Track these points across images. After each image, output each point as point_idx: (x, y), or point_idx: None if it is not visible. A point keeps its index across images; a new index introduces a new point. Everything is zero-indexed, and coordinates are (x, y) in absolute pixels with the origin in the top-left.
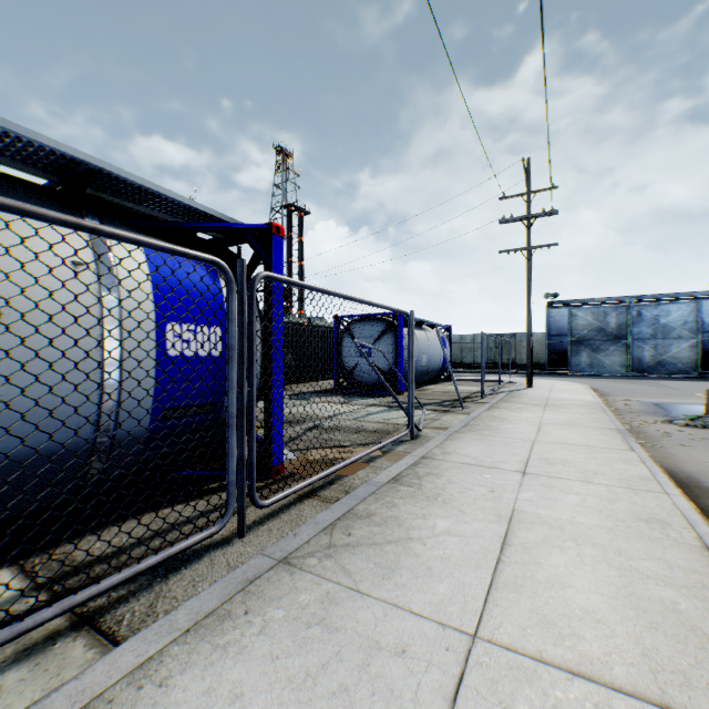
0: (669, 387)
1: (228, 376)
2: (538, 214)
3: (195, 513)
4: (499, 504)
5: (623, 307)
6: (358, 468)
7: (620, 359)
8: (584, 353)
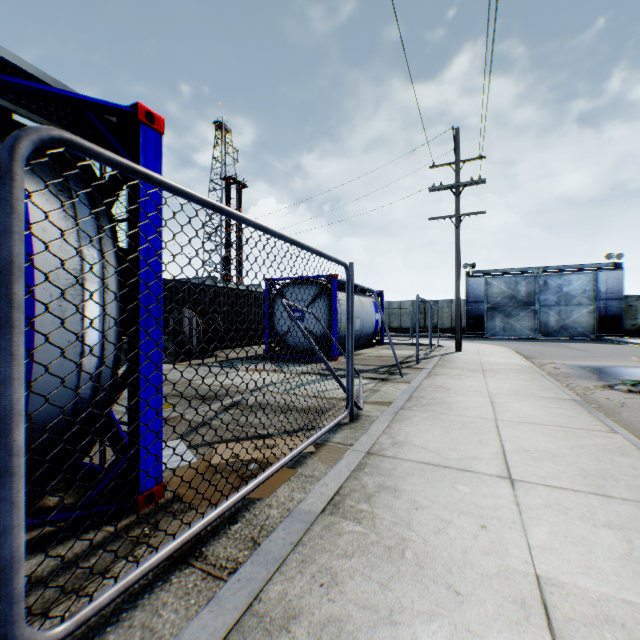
0: (579, 349)
1: None
2: (467, 182)
3: None
4: (507, 563)
5: (531, 277)
6: (279, 478)
7: (530, 323)
8: (498, 319)
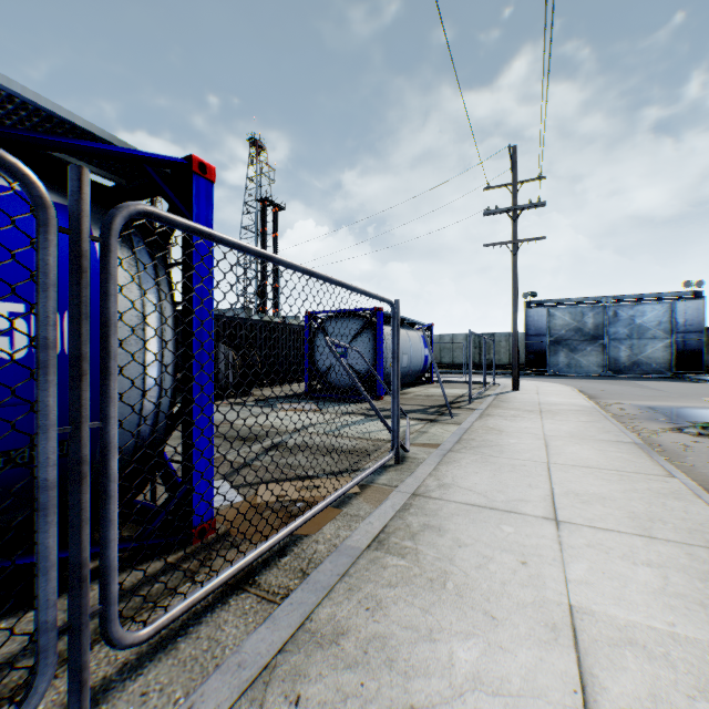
0: (652, 388)
1: (38, 402)
2: (525, 205)
3: (22, 644)
4: (543, 594)
5: (600, 307)
6: (325, 517)
7: (598, 359)
8: (562, 354)
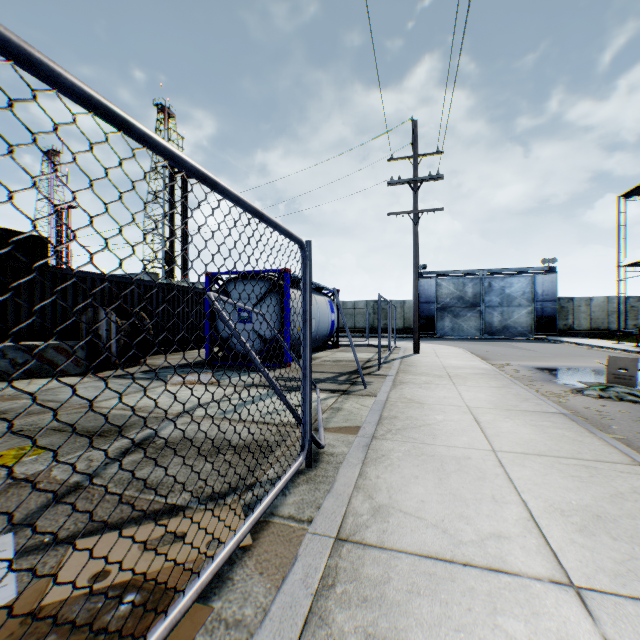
0: (525, 348)
1: None
2: (425, 177)
3: None
4: None
5: (478, 279)
6: None
7: (476, 324)
8: (448, 319)
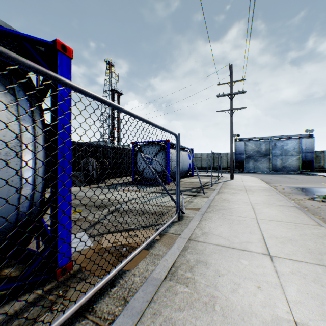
0: (293, 178)
1: None
2: (236, 92)
3: None
4: (276, 313)
5: (268, 141)
6: (139, 256)
7: (267, 165)
8: (251, 162)
